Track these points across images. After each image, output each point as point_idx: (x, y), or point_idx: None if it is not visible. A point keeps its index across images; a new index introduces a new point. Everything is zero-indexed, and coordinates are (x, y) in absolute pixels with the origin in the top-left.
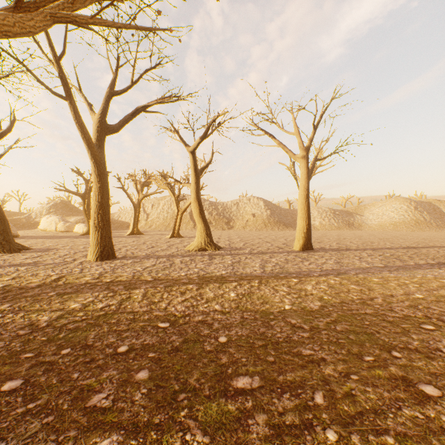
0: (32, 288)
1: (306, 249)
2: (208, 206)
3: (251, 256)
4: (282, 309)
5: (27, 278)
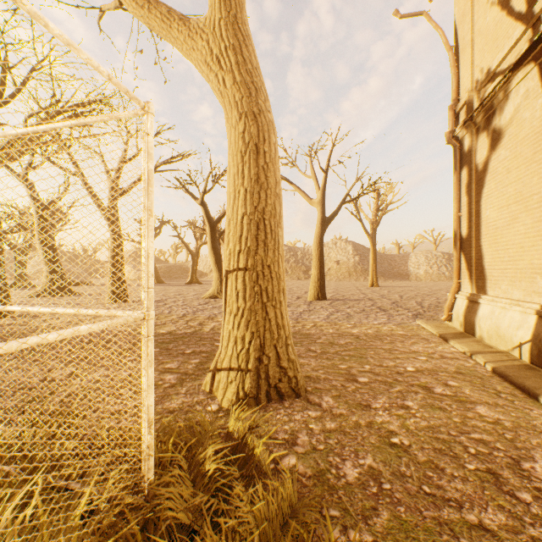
0: (38, 316)
1: (318, 299)
2: (286, 252)
3: None
4: (156, 332)
5: None
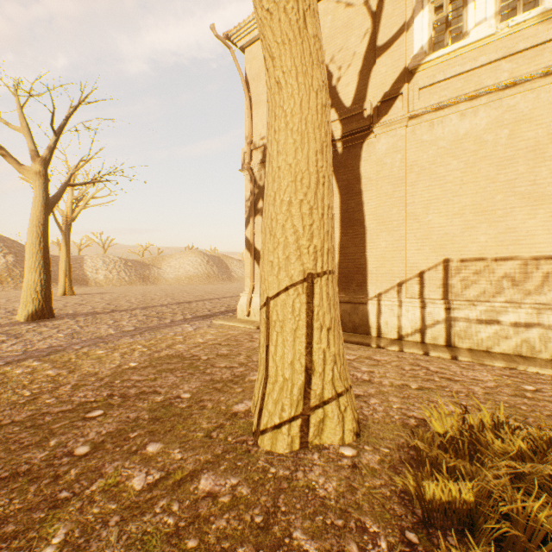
0: None
1: (42, 317)
2: None
3: None
4: None
5: None
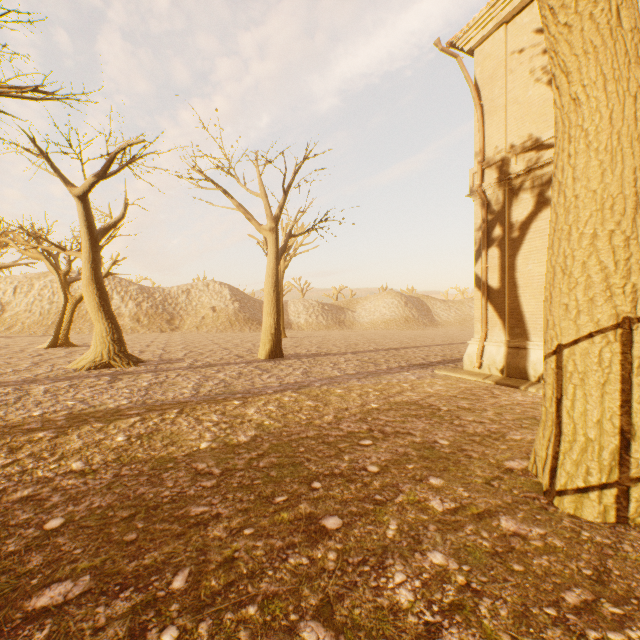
0: None
1: (275, 356)
2: (137, 292)
3: (188, 371)
4: (194, 450)
5: None
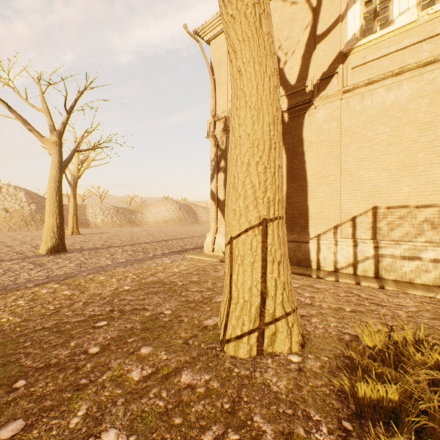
0: None
1: (58, 251)
2: None
3: None
4: None
5: None
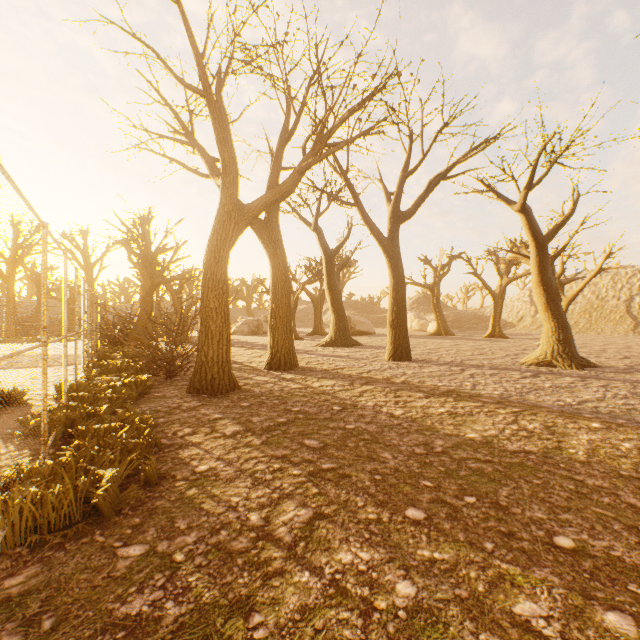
0: (315, 371)
1: None
2: None
3: (625, 384)
4: (458, 434)
5: (323, 365)
